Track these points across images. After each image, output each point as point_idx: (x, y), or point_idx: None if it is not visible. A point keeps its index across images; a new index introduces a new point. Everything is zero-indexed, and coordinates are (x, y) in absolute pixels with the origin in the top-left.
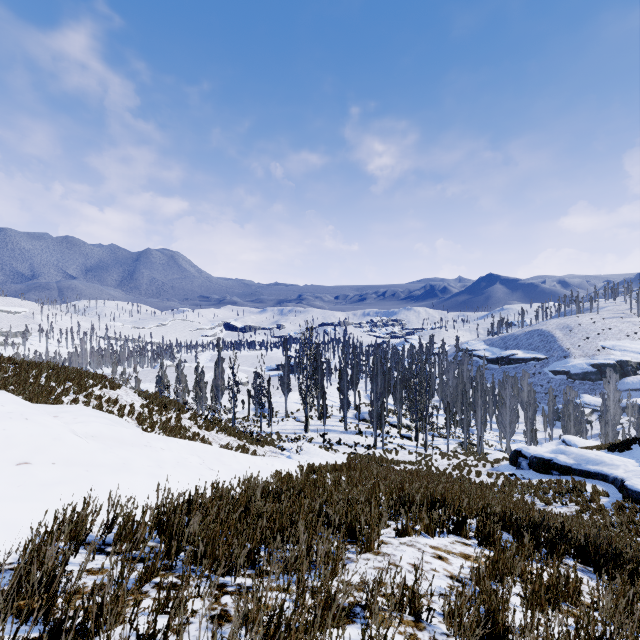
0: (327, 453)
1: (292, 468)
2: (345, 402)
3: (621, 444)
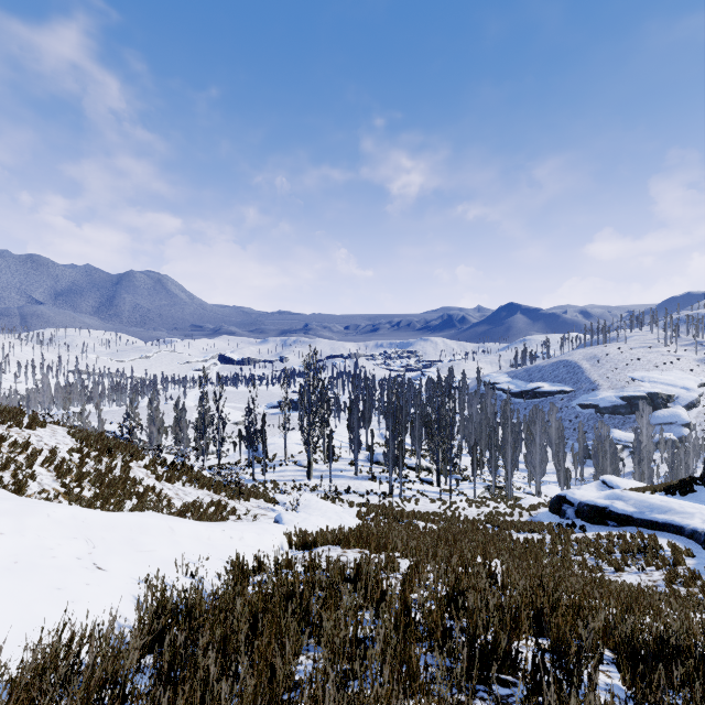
0: (332, 506)
1: (274, 539)
2: (355, 442)
3: (681, 485)
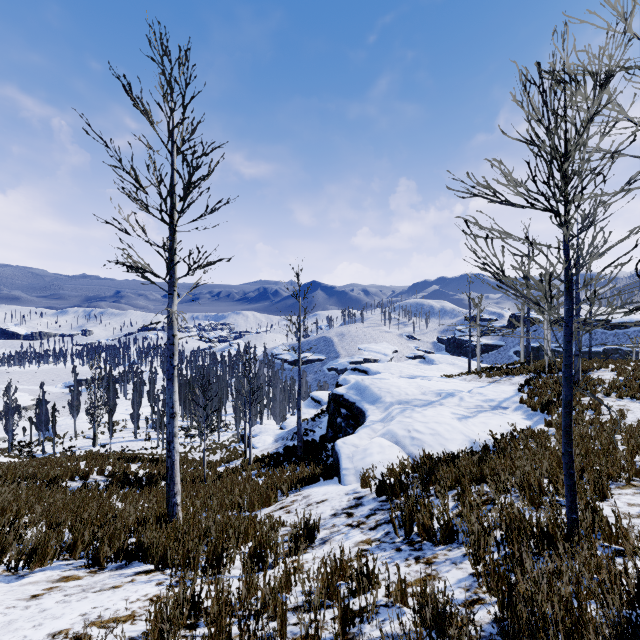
0: None
1: None
2: (135, 416)
3: None
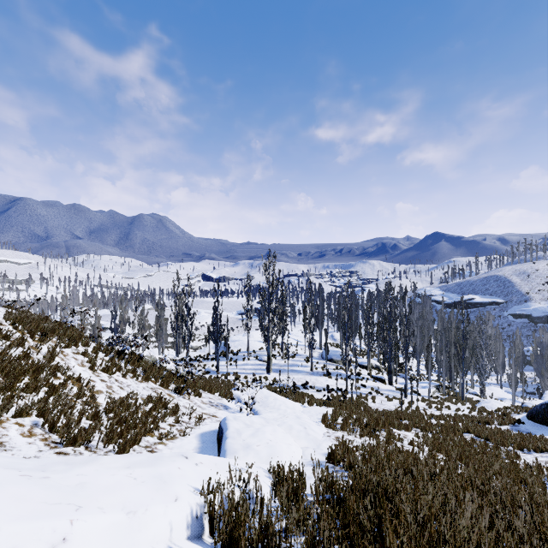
0: (291, 405)
1: (174, 516)
2: (311, 340)
3: None
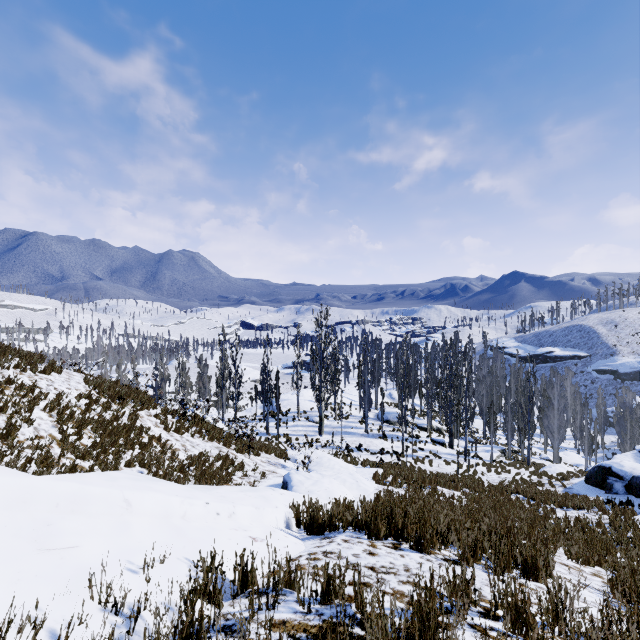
0: (345, 465)
1: (277, 514)
2: (366, 400)
3: None
